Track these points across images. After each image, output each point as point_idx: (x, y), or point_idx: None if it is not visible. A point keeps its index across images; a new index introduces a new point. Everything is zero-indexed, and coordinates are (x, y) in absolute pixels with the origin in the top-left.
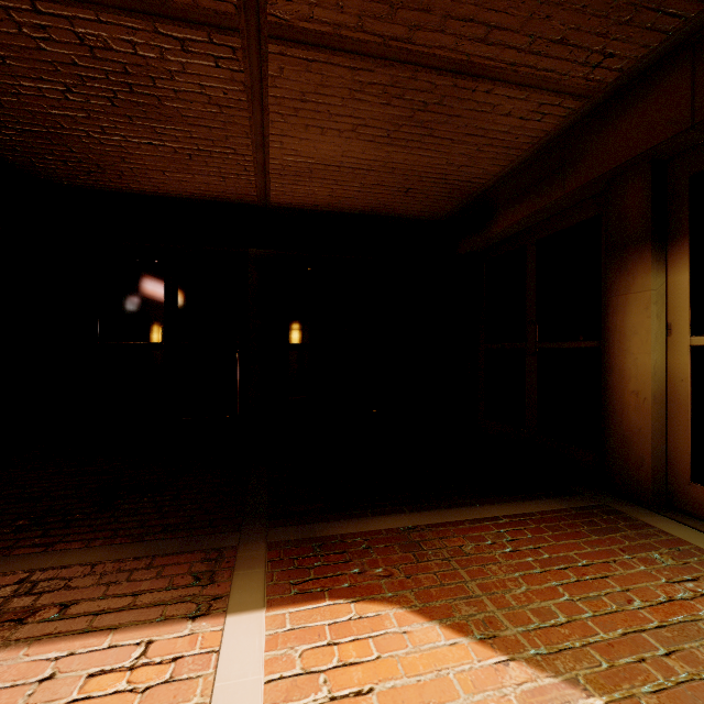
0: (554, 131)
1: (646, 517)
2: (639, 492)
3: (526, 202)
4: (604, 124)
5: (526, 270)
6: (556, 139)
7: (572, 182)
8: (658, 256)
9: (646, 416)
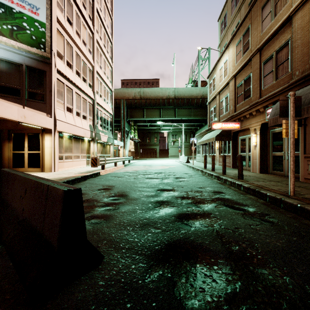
0: None
1: None
2: None
3: None
4: (2, 122)
5: None
6: None
7: None
8: (9, 141)
9: (7, 161)
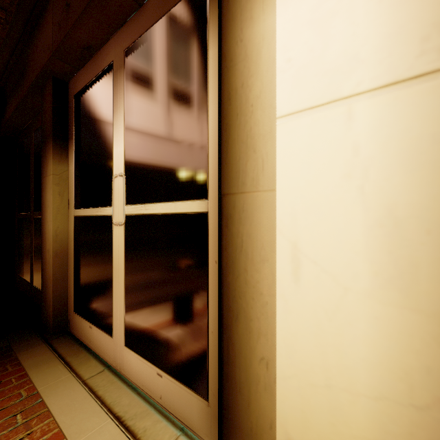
0: (6, 36)
1: (28, 350)
2: (49, 325)
3: (14, 97)
4: (34, 43)
5: (30, 154)
6: (17, 46)
7: (26, 84)
8: (60, 150)
9: (51, 268)
